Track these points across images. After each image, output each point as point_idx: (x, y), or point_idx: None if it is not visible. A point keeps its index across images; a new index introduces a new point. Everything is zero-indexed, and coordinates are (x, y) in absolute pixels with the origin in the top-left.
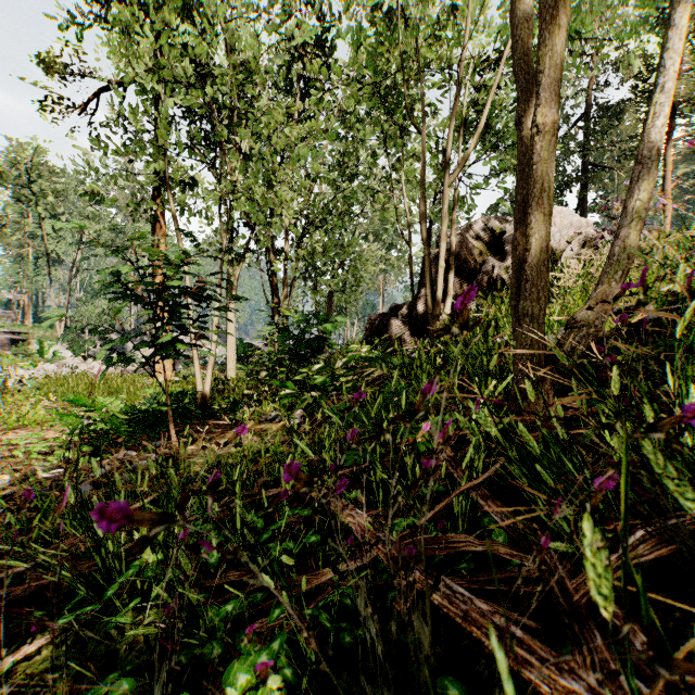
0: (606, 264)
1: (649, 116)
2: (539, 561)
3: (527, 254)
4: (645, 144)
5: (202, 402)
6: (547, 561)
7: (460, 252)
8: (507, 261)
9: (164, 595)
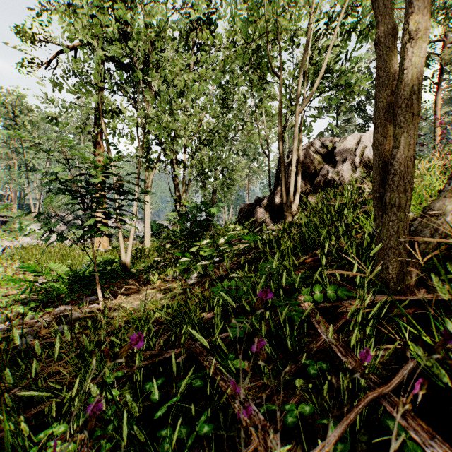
0: None
1: None
2: None
3: (395, 151)
4: None
5: (125, 266)
6: None
7: (305, 161)
8: (337, 167)
9: None
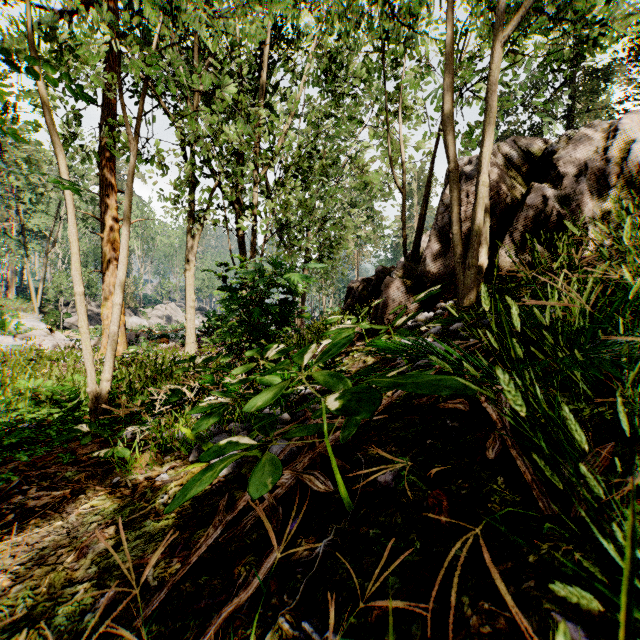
0: None
1: None
2: None
3: None
4: None
5: (96, 404)
6: None
7: (490, 179)
8: (565, 188)
9: None
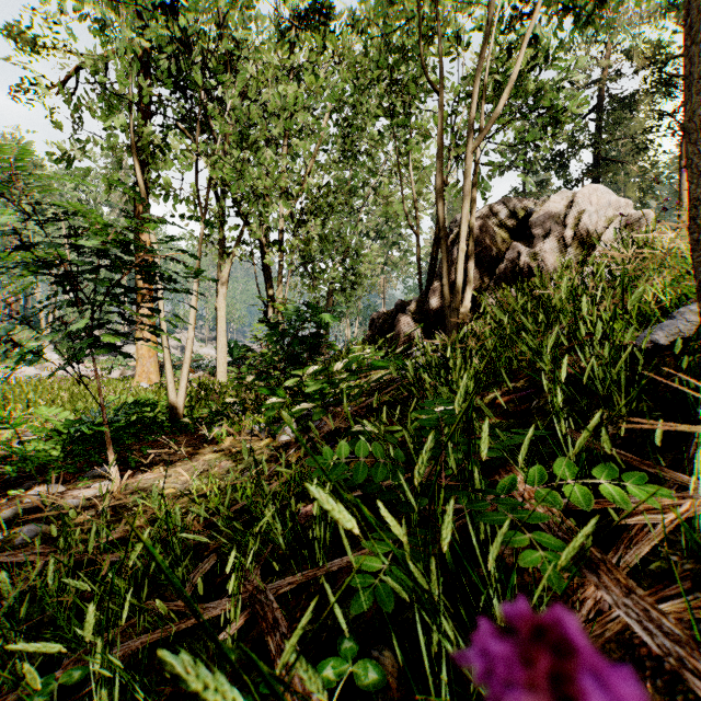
0: None
1: None
2: None
3: None
4: None
5: (175, 412)
6: None
7: (480, 237)
8: (535, 246)
9: None
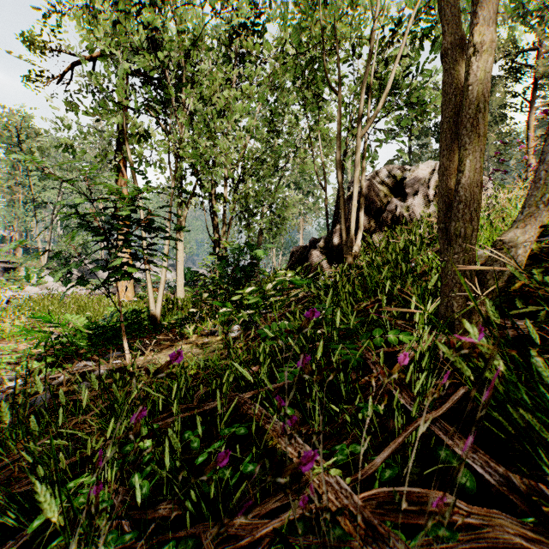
0: (531, 188)
1: None
2: None
3: (460, 175)
4: None
5: (154, 318)
6: None
7: (369, 194)
8: (408, 201)
9: None
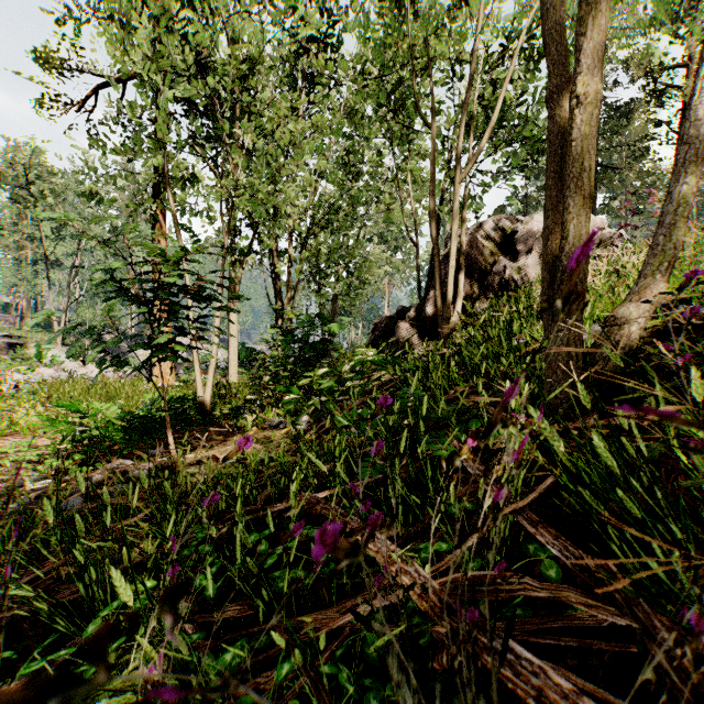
0: (648, 255)
1: (695, 92)
2: (690, 653)
3: (563, 242)
4: (691, 123)
5: (203, 407)
6: (640, 617)
7: (471, 252)
8: (519, 261)
9: (147, 646)
